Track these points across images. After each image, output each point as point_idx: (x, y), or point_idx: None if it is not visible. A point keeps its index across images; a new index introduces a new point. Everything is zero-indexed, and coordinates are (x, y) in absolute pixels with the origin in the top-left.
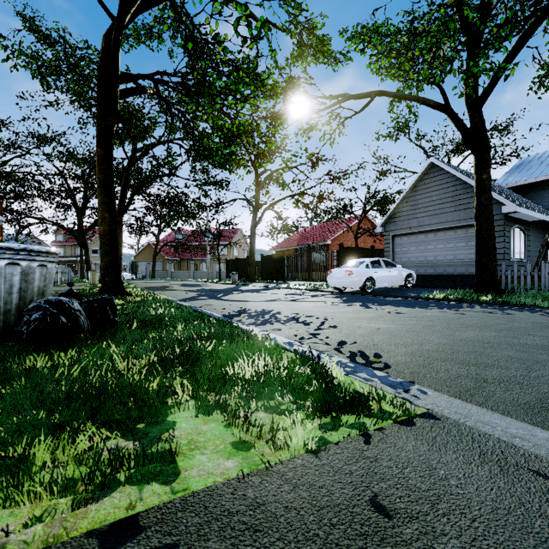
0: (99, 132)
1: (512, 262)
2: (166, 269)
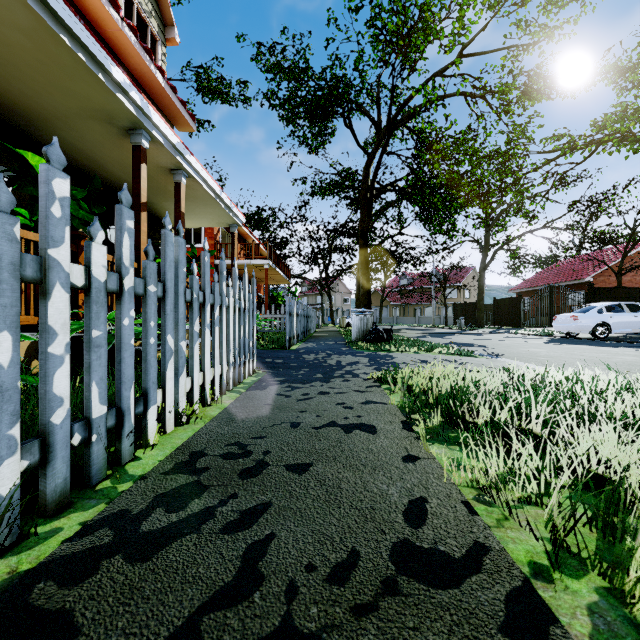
0: (361, 230)
1: None
2: (391, 315)
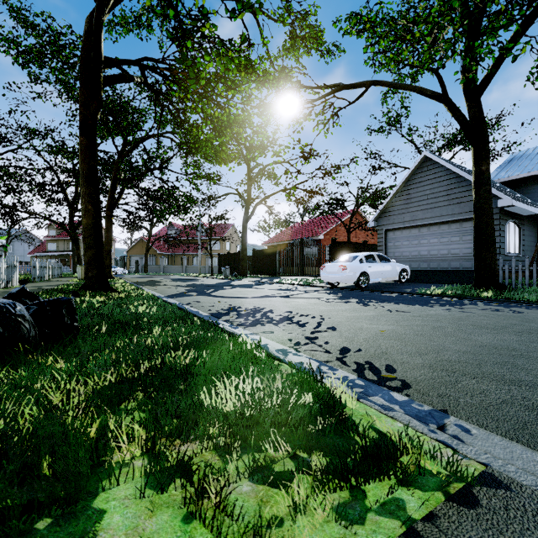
0: (82, 120)
1: (507, 257)
2: (159, 264)
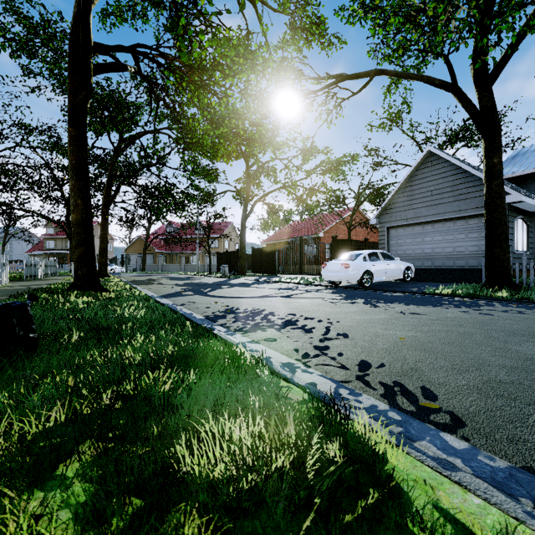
0: (71, 109)
1: (516, 255)
2: (157, 262)
